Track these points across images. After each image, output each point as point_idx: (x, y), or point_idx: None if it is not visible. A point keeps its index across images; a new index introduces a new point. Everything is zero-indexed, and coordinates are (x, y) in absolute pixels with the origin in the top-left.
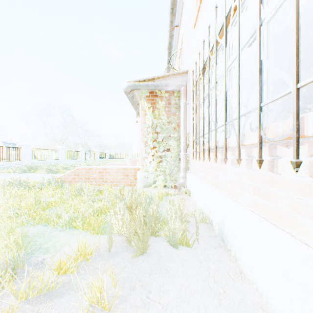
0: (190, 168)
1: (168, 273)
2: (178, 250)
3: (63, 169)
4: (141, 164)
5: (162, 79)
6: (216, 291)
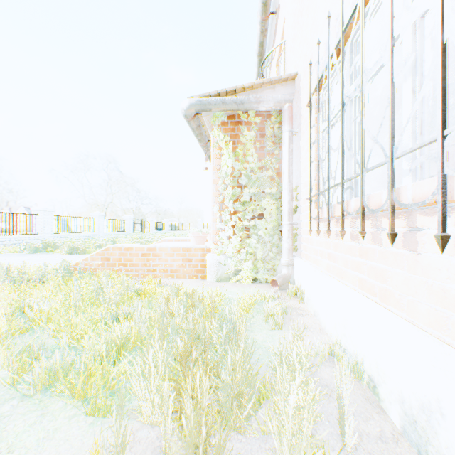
0: (300, 250)
1: None
2: None
3: (95, 248)
4: (213, 241)
5: (249, 92)
6: None
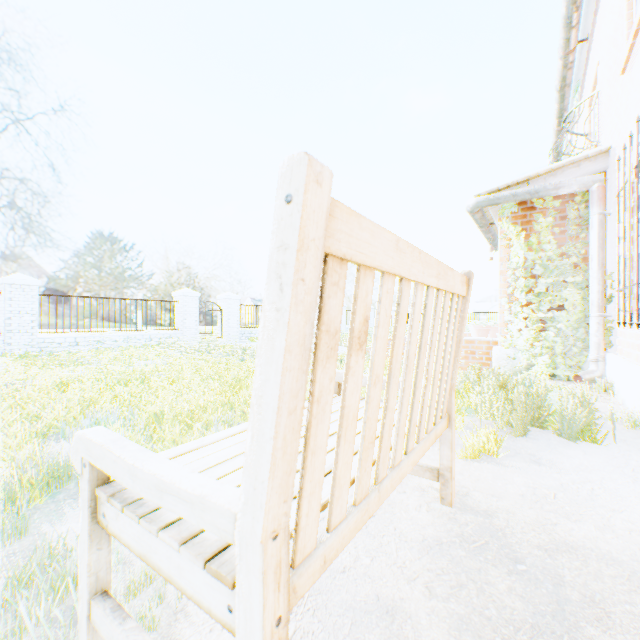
0: (615, 345)
1: (562, 454)
2: (577, 443)
3: None
4: (499, 334)
5: (545, 176)
6: (631, 476)
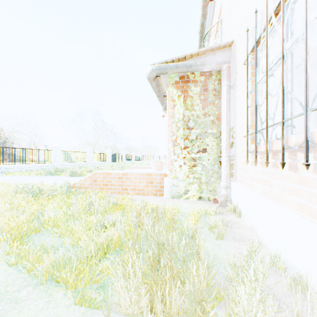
0: (235, 176)
1: None
2: None
3: (87, 172)
4: (168, 169)
5: (195, 58)
6: None
